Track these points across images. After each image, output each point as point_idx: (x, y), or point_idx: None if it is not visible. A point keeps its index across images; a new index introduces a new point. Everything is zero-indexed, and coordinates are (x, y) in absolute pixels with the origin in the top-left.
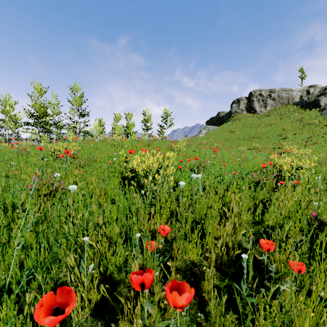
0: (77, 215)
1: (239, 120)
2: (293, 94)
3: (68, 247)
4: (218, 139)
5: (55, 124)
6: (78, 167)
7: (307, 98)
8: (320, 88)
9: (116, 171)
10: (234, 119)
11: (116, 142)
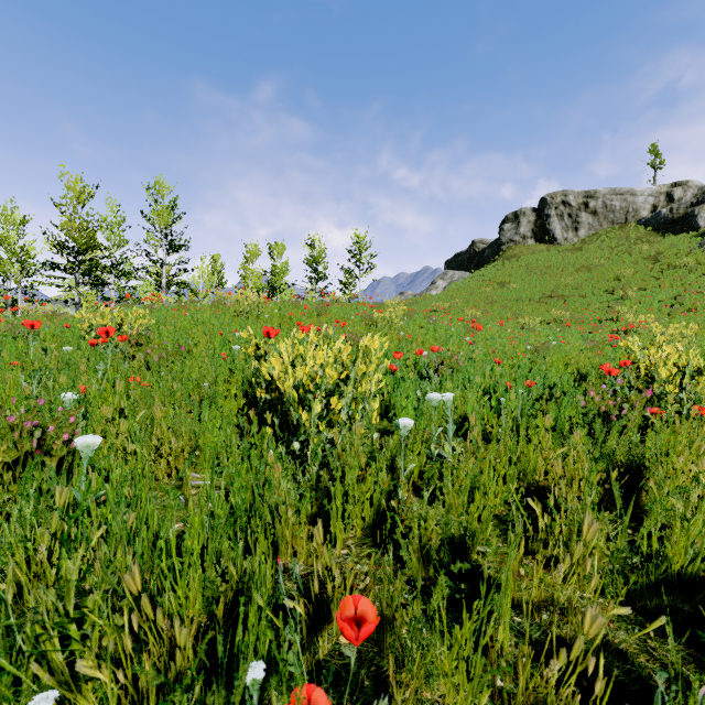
0: (89, 533)
1: (519, 258)
2: (636, 201)
3: (0, 699)
4: (473, 301)
5: (115, 267)
6: (141, 370)
7: (668, 210)
8: (696, 188)
9: (234, 381)
10: (507, 256)
11: (244, 308)
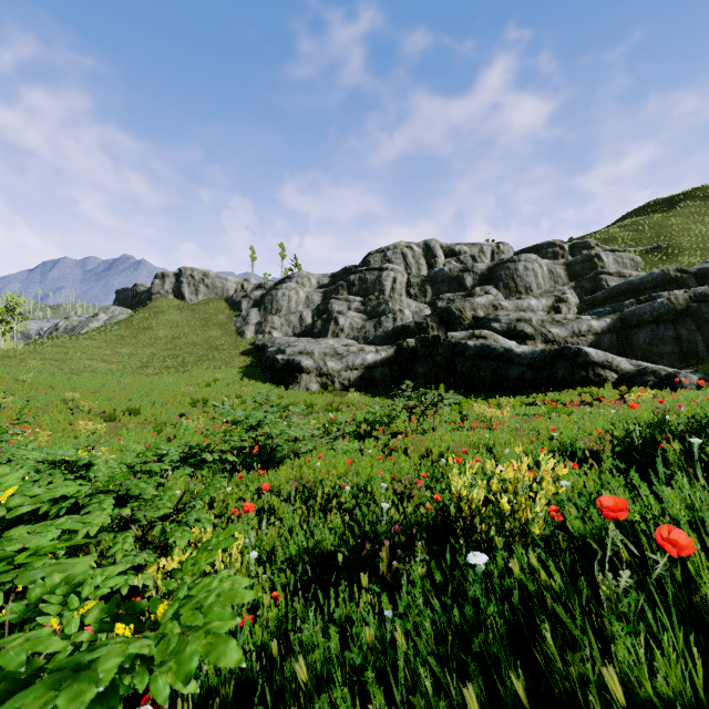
0: None
1: (159, 309)
2: (228, 285)
3: None
4: (112, 342)
5: None
6: None
7: (235, 296)
8: (253, 284)
9: None
10: (152, 306)
11: None
